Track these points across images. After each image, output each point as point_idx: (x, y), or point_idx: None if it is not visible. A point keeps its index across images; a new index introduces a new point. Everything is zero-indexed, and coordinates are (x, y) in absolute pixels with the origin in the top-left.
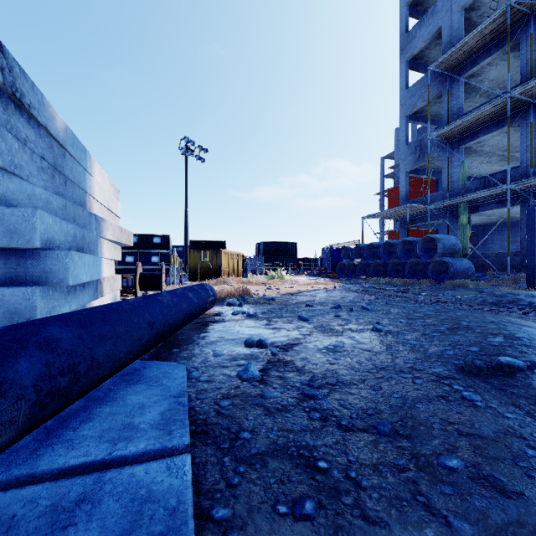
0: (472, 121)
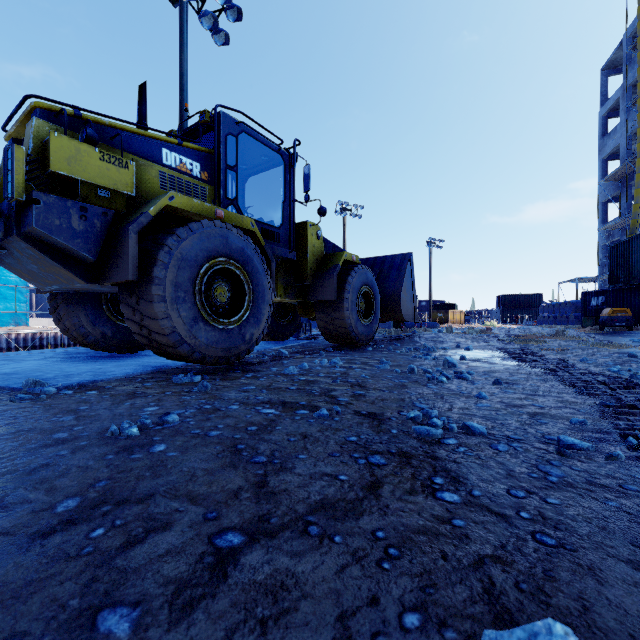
0: (623, 222)
